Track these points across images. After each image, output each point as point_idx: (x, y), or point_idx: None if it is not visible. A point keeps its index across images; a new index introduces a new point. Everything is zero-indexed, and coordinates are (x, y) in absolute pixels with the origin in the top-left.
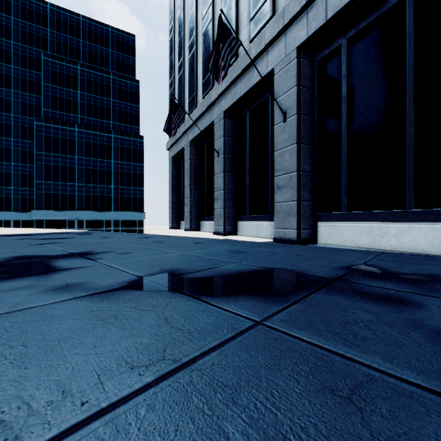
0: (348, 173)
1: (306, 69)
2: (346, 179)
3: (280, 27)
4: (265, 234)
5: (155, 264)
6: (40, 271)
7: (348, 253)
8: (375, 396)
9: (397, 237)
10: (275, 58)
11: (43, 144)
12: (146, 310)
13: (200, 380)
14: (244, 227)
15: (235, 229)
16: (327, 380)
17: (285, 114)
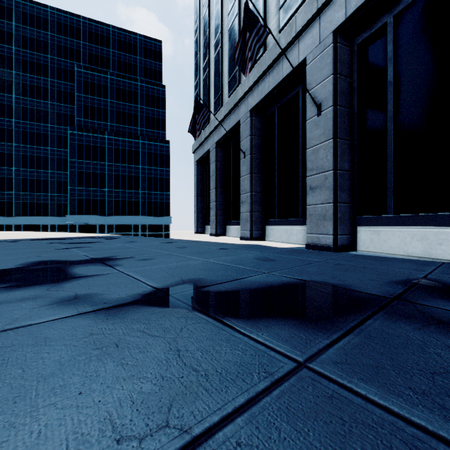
0: (395, 170)
1: (344, 55)
2: (392, 177)
3: (314, 10)
4: (296, 240)
5: (175, 273)
6: (54, 278)
7: (399, 263)
8: None
9: None
10: (307, 47)
11: (76, 152)
12: (155, 336)
13: None
14: (273, 232)
15: (262, 234)
16: None
17: (319, 106)
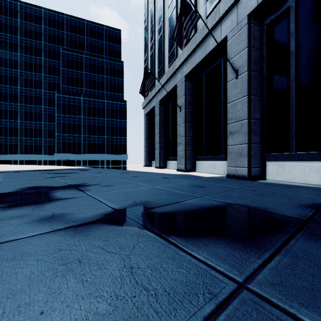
0: (296, 118)
1: (256, 32)
2: (294, 124)
3: (233, 0)
4: (219, 171)
5: (129, 197)
6: (39, 200)
7: (302, 189)
8: None
9: None
10: (228, 27)
11: (61, 109)
12: (112, 252)
13: None
14: (201, 166)
15: (193, 167)
16: None
17: (237, 72)
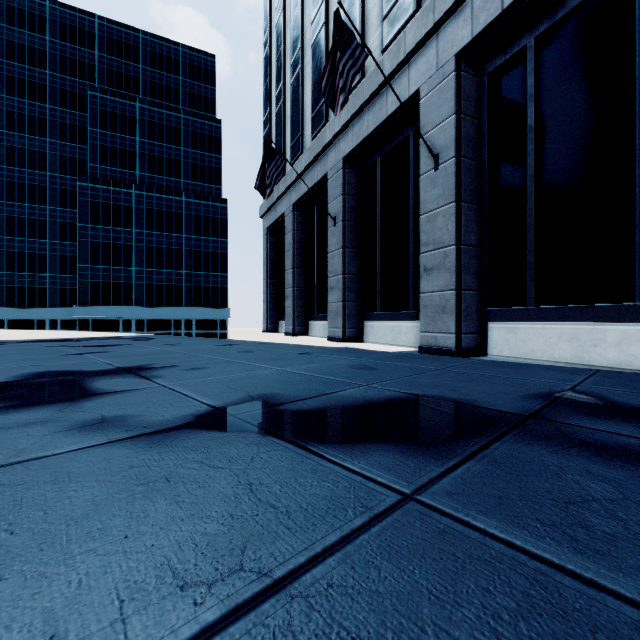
0: (537, 246)
1: (470, 87)
2: (534, 255)
3: (429, 25)
4: (405, 341)
5: (239, 387)
6: (68, 395)
7: (540, 371)
8: None
9: (620, 346)
10: (421, 74)
11: (88, 213)
12: (218, 467)
13: (305, 623)
14: (374, 330)
15: (359, 332)
16: (558, 634)
17: (437, 157)
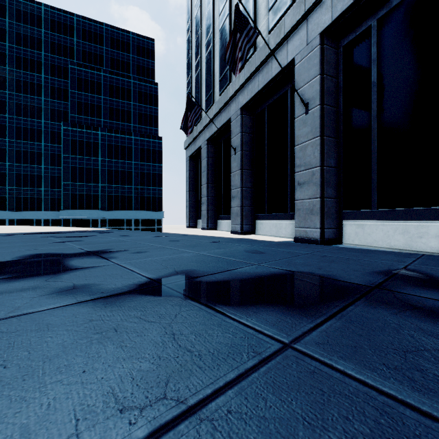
0: (378, 166)
1: (331, 56)
2: (376, 173)
3: (302, 13)
4: (285, 233)
5: (168, 265)
6: (52, 270)
7: (381, 255)
8: None
9: None
10: (295, 47)
11: (69, 147)
12: (151, 321)
13: None
14: (263, 226)
15: (252, 228)
16: None
17: (307, 105)
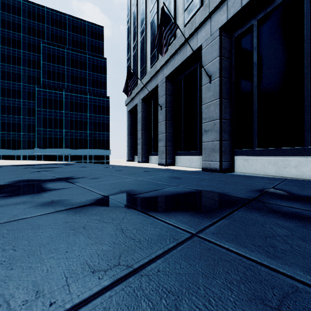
0: (258, 120)
1: (226, 44)
2: (256, 124)
3: (207, 14)
4: (195, 165)
5: (116, 187)
6: (34, 190)
7: (259, 179)
8: (303, 308)
9: (297, 167)
10: (203, 37)
11: (41, 103)
12: (107, 222)
13: (148, 286)
14: (180, 160)
15: (173, 161)
16: (257, 289)
17: (210, 77)
